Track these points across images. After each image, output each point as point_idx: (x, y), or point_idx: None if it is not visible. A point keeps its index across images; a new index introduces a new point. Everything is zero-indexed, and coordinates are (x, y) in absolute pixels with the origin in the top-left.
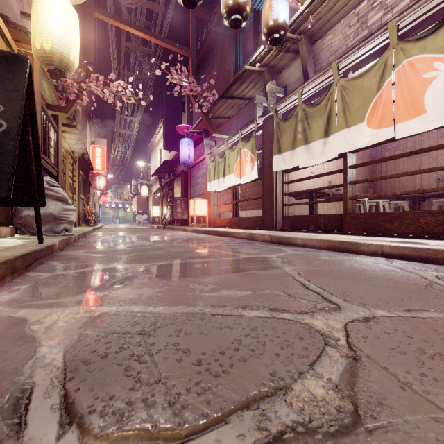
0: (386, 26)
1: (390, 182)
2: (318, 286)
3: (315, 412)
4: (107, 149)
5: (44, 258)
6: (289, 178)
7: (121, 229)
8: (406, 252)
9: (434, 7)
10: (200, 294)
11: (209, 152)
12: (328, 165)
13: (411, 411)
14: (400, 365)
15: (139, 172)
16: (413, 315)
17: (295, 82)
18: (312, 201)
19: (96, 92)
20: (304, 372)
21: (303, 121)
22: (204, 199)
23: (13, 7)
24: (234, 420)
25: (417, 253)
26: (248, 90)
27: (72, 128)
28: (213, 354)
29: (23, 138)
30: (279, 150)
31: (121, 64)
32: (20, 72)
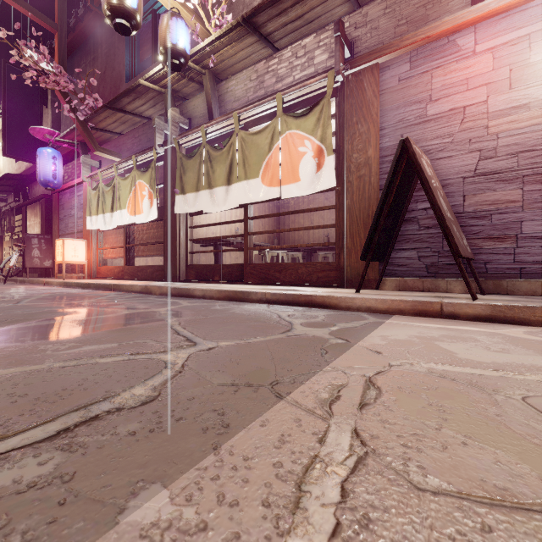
0: (275, 95)
1: (293, 234)
2: (190, 331)
3: (130, 401)
4: None
5: None
6: (196, 222)
7: None
8: (281, 298)
9: (307, 94)
10: (53, 353)
11: (89, 174)
12: (238, 212)
13: (194, 387)
14: (209, 369)
15: None
16: (246, 341)
17: (201, 117)
18: (217, 250)
19: None
20: (135, 385)
21: (207, 163)
22: (81, 239)
23: None
24: (61, 419)
25: (287, 298)
26: (146, 108)
27: None
28: (54, 392)
29: None
30: (183, 190)
31: None
32: None
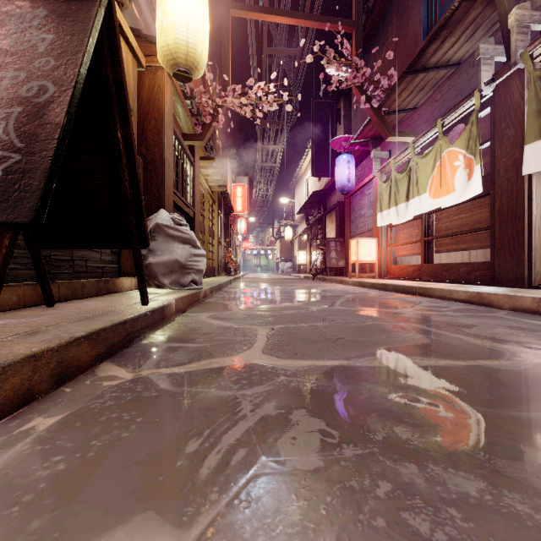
0: None
1: None
2: None
3: None
4: (248, 188)
5: (146, 329)
6: None
7: (262, 280)
8: None
9: None
10: None
11: (379, 168)
12: None
13: None
14: None
15: (282, 212)
16: None
17: None
18: None
19: (233, 107)
20: None
21: None
22: (371, 238)
23: (150, 29)
24: None
25: None
26: (457, 48)
27: (209, 161)
28: None
29: (112, 136)
30: None
31: (262, 79)
32: (89, 4)
